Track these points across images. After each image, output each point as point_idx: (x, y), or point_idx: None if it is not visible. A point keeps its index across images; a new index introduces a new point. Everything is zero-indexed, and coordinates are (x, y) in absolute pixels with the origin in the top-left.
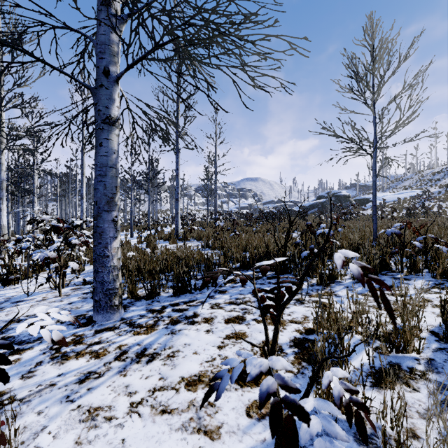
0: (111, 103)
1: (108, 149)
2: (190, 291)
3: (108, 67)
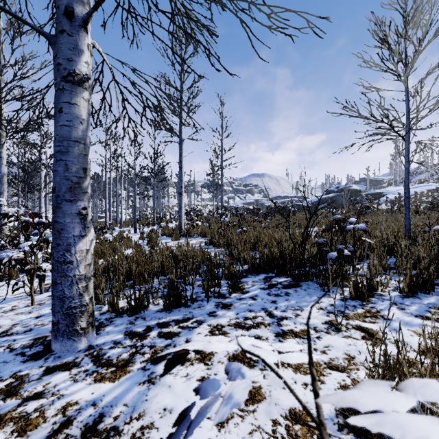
0: (76, 56)
1: (72, 117)
2: (185, 304)
3: (71, 7)
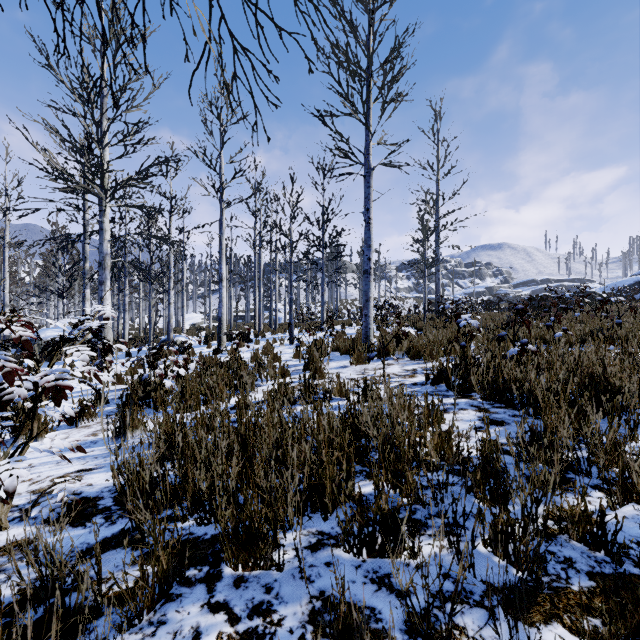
0: None
1: None
2: None
3: None
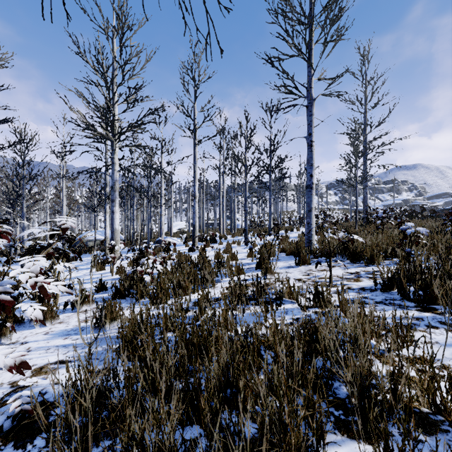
0: None
1: None
2: None
3: None
